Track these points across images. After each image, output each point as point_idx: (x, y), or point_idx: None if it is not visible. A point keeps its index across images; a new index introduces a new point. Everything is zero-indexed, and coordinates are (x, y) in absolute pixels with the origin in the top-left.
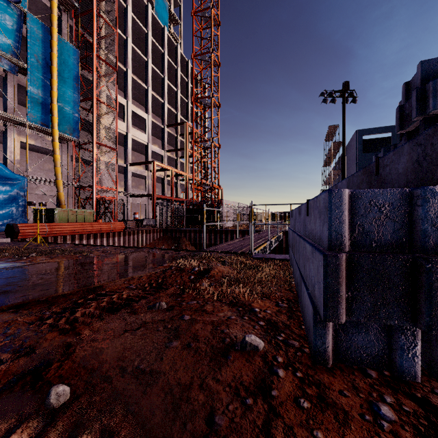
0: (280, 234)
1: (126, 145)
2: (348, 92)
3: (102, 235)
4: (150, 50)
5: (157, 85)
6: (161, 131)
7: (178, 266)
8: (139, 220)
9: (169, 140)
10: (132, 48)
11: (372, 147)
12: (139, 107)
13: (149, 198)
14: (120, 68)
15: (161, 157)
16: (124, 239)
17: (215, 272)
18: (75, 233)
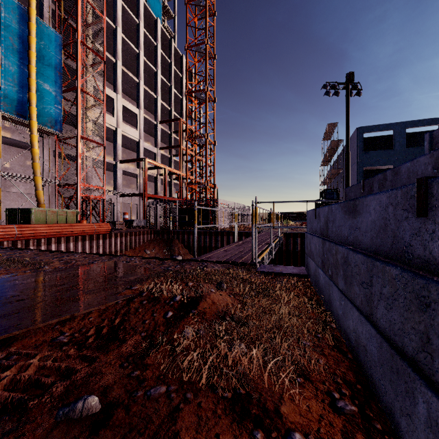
0: (281, 236)
1: (116, 141)
2: (352, 84)
3: (84, 237)
4: (141, 41)
5: (149, 79)
6: (153, 127)
7: (153, 291)
8: (129, 221)
9: (162, 138)
10: (122, 38)
11: (372, 145)
12: (131, 102)
13: (141, 198)
14: (109, 59)
15: (154, 155)
16: (110, 241)
17: (207, 305)
18: (52, 236)
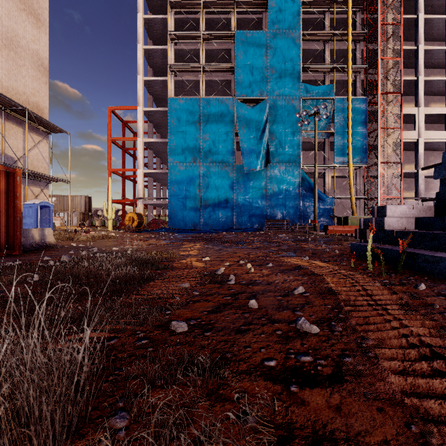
0: None
1: (417, 151)
2: None
3: None
4: None
5: None
6: None
7: None
8: None
9: None
10: (425, 50)
11: None
12: (441, 99)
13: None
14: (409, 81)
15: None
16: None
17: None
18: None
